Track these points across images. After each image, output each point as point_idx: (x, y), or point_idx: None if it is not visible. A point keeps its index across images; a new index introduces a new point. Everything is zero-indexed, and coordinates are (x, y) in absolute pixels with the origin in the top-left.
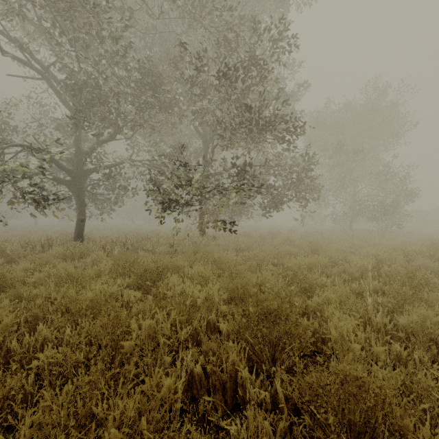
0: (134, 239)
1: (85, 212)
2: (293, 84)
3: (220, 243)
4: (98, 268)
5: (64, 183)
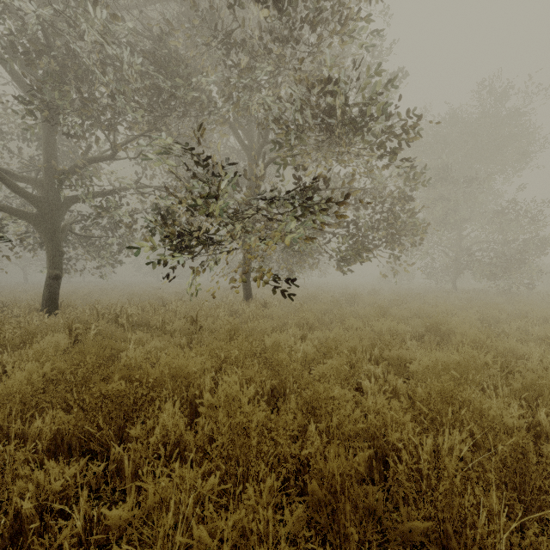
0: (138, 307)
1: (61, 264)
2: (382, 76)
3: (274, 312)
4: (12, 383)
5: (25, 218)
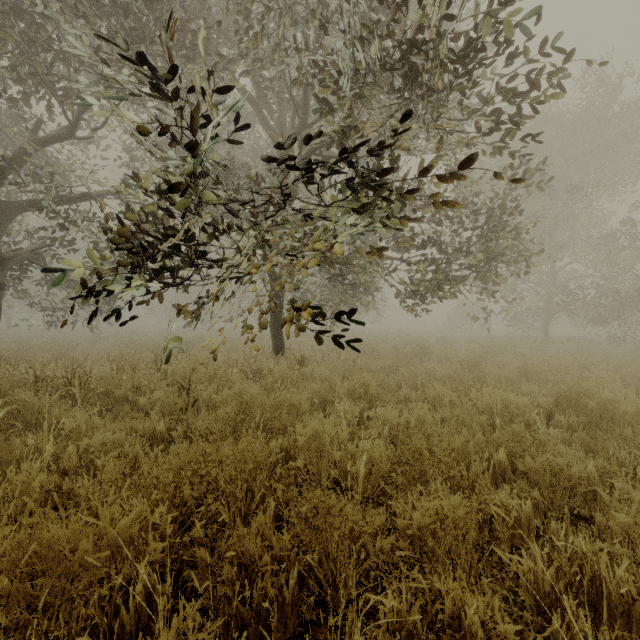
0: (112, 365)
1: None
2: None
3: (315, 372)
4: None
5: None
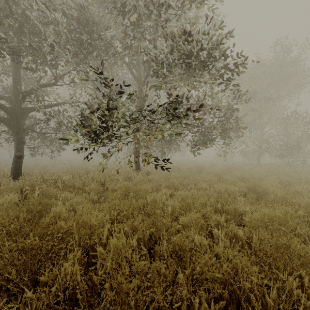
0: (70, 175)
1: (23, 148)
2: None
3: (153, 178)
4: None
5: (0, 120)
